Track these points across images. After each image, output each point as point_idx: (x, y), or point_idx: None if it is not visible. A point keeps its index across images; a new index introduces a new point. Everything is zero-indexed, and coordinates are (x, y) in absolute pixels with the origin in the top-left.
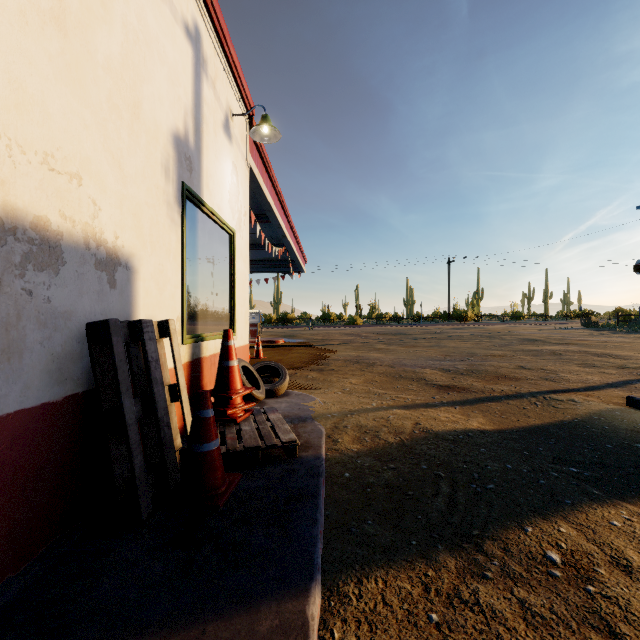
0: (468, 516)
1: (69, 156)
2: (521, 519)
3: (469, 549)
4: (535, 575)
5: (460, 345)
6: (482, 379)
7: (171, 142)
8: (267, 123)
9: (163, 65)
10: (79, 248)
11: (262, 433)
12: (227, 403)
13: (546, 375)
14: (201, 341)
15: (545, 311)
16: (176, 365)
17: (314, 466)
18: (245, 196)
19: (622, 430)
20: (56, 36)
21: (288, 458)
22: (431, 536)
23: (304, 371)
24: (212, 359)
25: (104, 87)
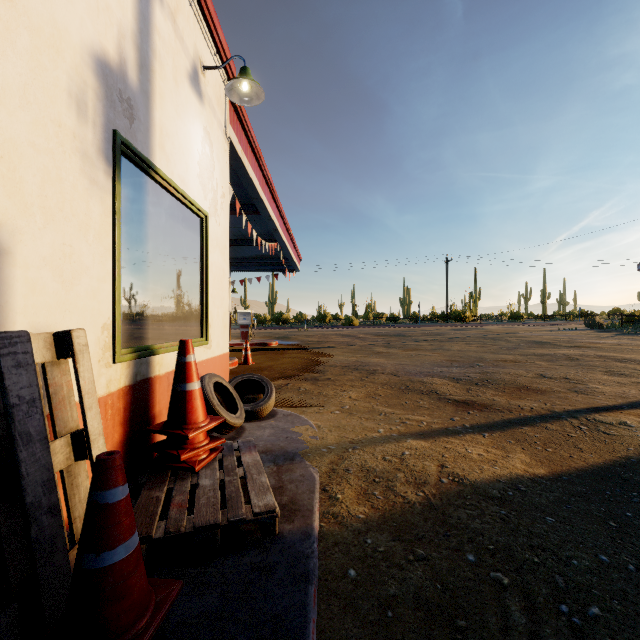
0: None
1: None
2: None
3: None
4: None
5: (465, 348)
6: (502, 391)
7: (91, 66)
8: (246, 76)
9: None
10: None
11: (227, 493)
12: (183, 442)
13: (574, 386)
14: (150, 355)
15: (543, 311)
16: (83, 401)
17: (301, 556)
18: (223, 174)
19: None
20: None
21: (262, 537)
22: None
23: (296, 381)
24: (170, 377)
25: None
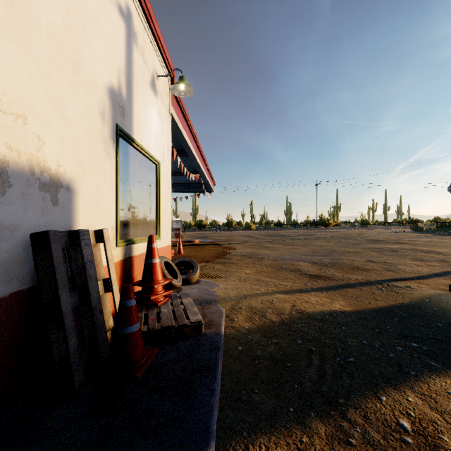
0: (334, 386)
1: (15, 100)
2: (376, 389)
3: (336, 416)
4: (391, 442)
5: (325, 244)
6: (341, 270)
7: (107, 93)
8: (183, 82)
9: (100, 34)
10: (24, 174)
11: (176, 314)
12: (151, 291)
13: (388, 267)
14: (132, 244)
15: (384, 219)
16: (109, 264)
17: (215, 341)
18: (168, 136)
19: (448, 311)
20: (2, 2)
21: (195, 334)
22: (305, 404)
23: (212, 264)
24: (141, 257)
25: (47, 47)
